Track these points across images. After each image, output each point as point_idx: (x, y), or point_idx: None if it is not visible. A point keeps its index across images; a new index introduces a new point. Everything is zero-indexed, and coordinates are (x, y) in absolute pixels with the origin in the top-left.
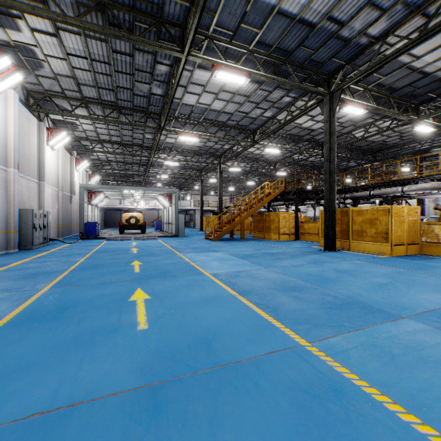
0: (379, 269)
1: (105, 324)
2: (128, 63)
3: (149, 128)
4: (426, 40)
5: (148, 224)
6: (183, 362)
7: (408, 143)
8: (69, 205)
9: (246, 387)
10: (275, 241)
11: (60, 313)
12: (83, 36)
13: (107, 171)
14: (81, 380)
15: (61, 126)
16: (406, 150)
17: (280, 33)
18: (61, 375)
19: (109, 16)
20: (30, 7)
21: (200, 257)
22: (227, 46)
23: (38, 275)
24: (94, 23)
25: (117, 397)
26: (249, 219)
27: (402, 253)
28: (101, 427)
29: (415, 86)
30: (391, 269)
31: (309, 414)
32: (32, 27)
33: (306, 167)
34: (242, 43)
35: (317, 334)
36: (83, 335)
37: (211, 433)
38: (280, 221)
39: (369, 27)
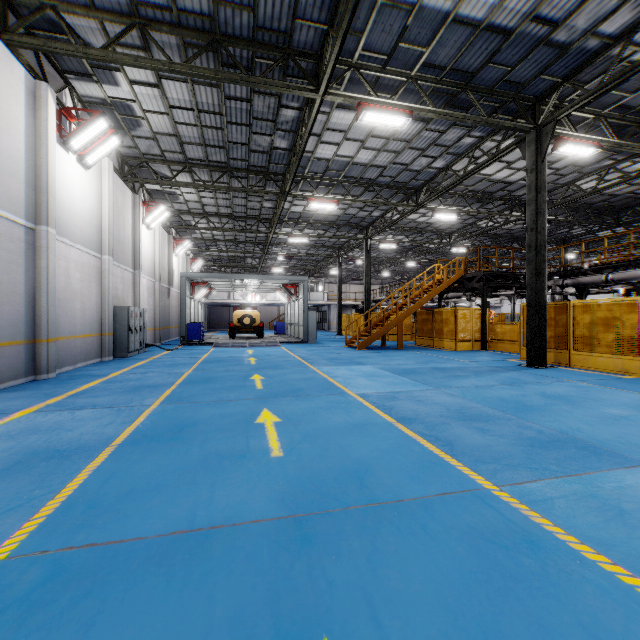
0: (616, 396)
1: (231, 448)
2: (244, 111)
3: (270, 194)
4: None
5: (265, 326)
6: (331, 496)
7: None
8: (167, 300)
9: (411, 529)
10: (450, 351)
11: (178, 433)
12: (190, 83)
13: (212, 253)
14: (217, 504)
15: (158, 198)
16: None
17: (457, 48)
18: (195, 497)
19: (223, 55)
20: (132, 57)
21: (341, 371)
22: (379, 75)
23: (143, 389)
24: (204, 65)
25: (259, 524)
26: (409, 318)
27: None
28: (248, 551)
29: None
30: (636, 395)
31: (493, 564)
32: (130, 78)
33: (500, 238)
34: (401, 69)
35: (508, 477)
36: (209, 458)
37: (370, 569)
38: (457, 321)
39: (601, 23)
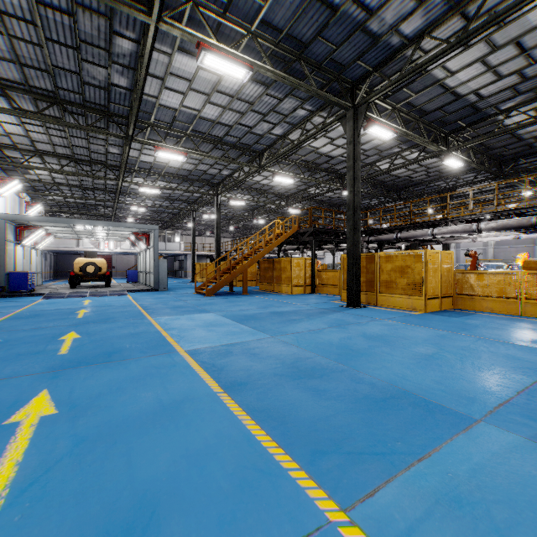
0: (417, 332)
1: None
2: (67, 29)
3: (111, 136)
4: (464, 51)
5: (121, 274)
6: None
7: (435, 181)
8: None
9: None
10: (287, 295)
11: None
12: None
13: (55, 198)
14: None
15: None
16: (431, 189)
17: (293, 13)
18: None
19: None
20: None
21: (180, 321)
22: (220, 21)
23: None
24: None
25: None
26: (254, 267)
27: (436, 309)
28: None
29: (447, 111)
30: (431, 331)
31: None
32: None
33: (324, 204)
34: (241, 21)
35: (356, 481)
36: None
37: None
38: (292, 269)
39: (403, 22)
